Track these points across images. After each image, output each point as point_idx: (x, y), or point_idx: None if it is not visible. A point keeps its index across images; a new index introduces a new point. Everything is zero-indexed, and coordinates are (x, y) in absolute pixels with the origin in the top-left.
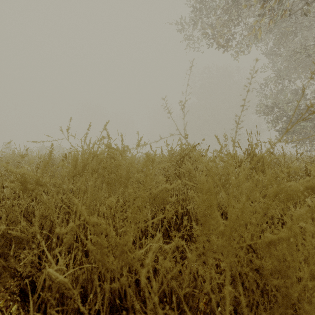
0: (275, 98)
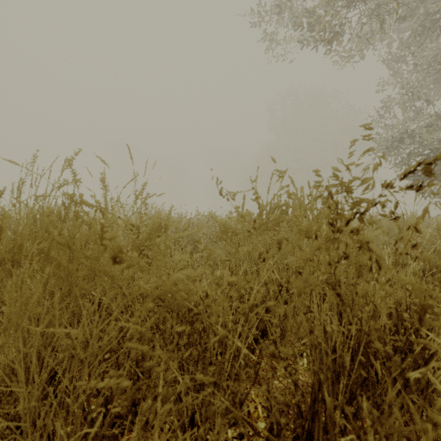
0: (401, 130)
